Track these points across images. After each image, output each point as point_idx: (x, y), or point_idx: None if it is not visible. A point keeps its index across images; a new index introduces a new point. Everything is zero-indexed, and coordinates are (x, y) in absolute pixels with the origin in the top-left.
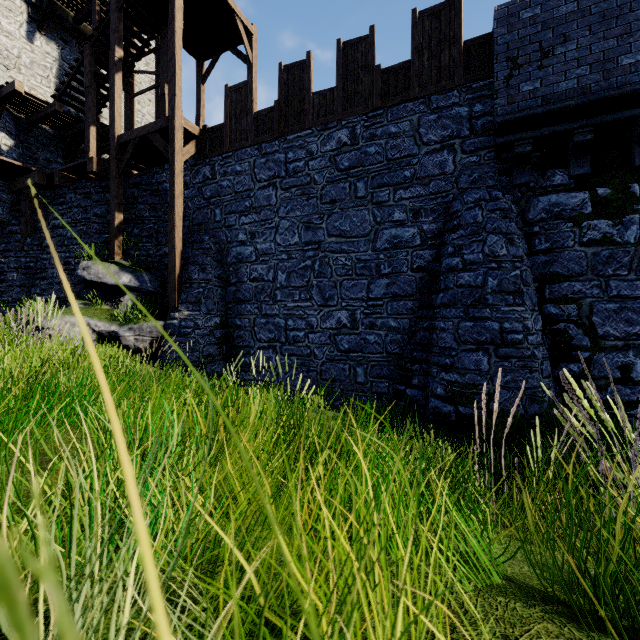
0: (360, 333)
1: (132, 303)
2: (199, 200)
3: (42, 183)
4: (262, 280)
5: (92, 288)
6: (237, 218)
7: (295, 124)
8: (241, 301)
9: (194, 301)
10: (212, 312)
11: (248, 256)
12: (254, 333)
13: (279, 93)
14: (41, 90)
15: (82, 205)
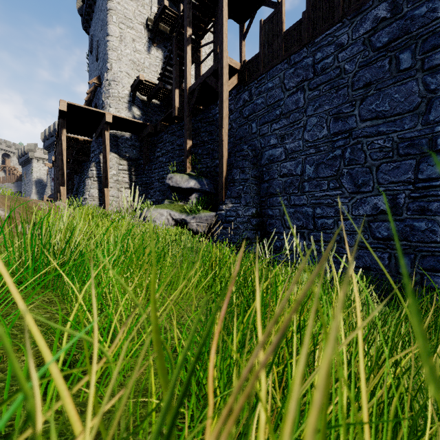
0: (404, 219)
1: (196, 200)
2: (240, 120)
3: (152, 132)
4: (291, 175)
5: (174, 191)
6: (269, 126)
7: (323, 24)
8: (272, 195)
9: (236, 196)
10: (249, 204)
11: (278, 156)
12: (283, 221)
13: (307, 3)
14: (154, 80)
15: (171, 140)
